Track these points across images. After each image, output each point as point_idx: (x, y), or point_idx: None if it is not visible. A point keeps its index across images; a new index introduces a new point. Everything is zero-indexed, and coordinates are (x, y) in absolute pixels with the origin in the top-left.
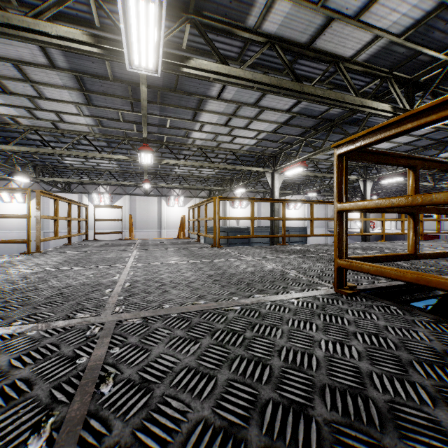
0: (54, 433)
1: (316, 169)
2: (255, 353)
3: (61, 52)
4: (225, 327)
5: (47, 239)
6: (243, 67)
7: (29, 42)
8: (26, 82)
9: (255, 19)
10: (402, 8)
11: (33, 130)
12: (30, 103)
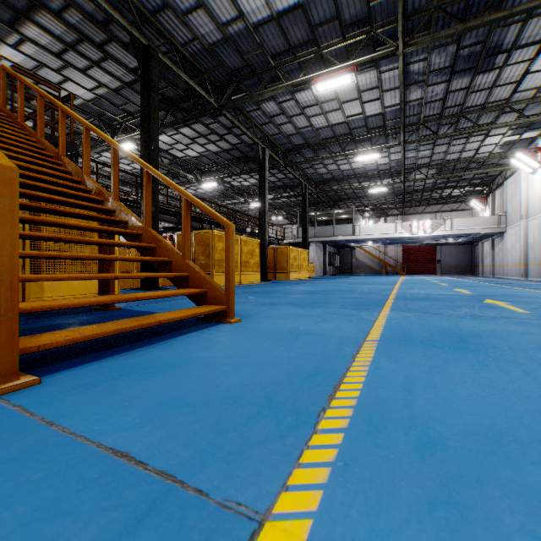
0: None
1: (99, 177)
2: None
3: None
4: None
5: None
6: None
7: None
8: None
9: None
10: (81, 91)
11: None
12: None
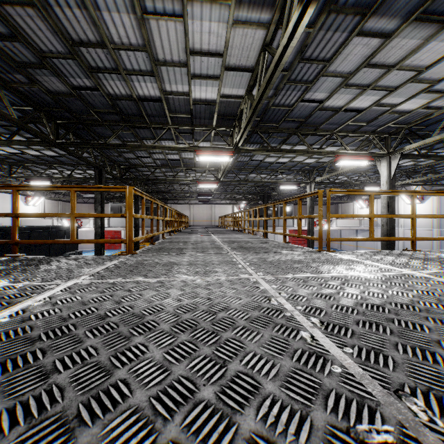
0: None
1: None
2: None
3: (376, 18)
4: None
5: (346, 239)
6: None
7: (347, 42)
8: (390, 72)
9: None
10: None
11: None
12: (421, 84)
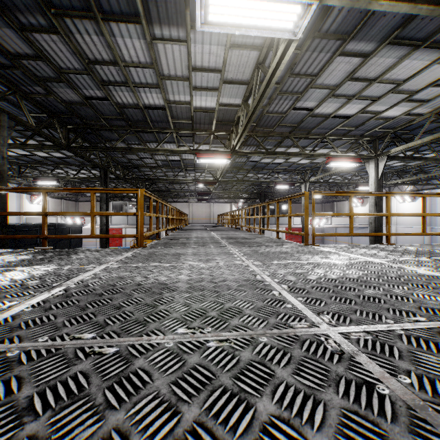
0: (38, 267)
1: None
2: (4, 282)
3: (355, 42)
4: (39, 280)
5: (328, 234)
6: None
7: (331, 61)
8: (372, 84)
9: None
10: None
11: (434, 114)
12: (401, 95)
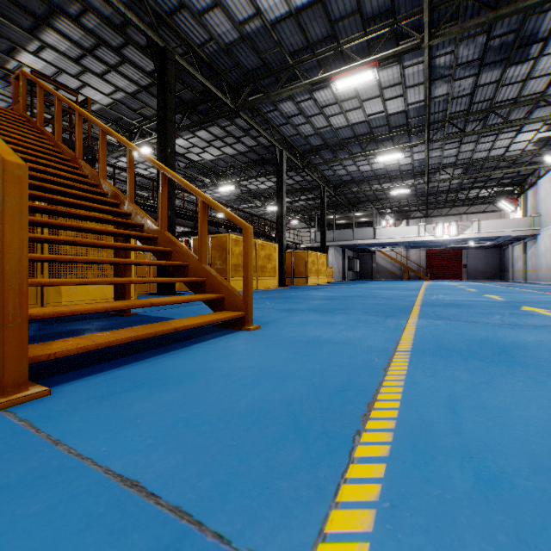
0: None
1: (117, 182)
2: None
3: None
4: None
5: None
6: (6, 89)
7: None
8: None
9: (14, 67)
10: (98, 96)
11: None
12: None
